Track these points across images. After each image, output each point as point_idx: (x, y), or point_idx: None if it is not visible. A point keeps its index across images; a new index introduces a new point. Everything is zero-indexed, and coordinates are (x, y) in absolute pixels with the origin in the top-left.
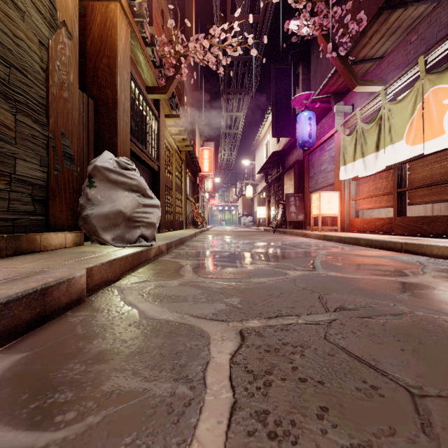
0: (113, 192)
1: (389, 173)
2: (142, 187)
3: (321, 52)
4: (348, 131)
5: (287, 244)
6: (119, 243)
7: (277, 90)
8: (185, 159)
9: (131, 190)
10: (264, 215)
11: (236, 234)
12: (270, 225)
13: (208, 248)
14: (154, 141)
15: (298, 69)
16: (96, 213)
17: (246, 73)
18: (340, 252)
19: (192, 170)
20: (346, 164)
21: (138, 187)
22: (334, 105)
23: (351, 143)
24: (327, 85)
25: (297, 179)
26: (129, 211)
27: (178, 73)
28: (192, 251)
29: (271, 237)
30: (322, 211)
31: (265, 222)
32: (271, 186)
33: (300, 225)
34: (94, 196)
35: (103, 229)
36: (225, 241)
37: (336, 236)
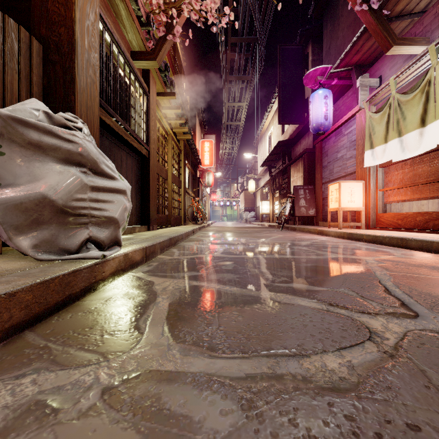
0: (34, 165)
1: (436, 155)
2: (90, 158)
3: (350, 1)
4: (374, 108)
5: (307, 245)
6: (46, 254)
7: (284, 73)
8: (184, 149)
9: (69, 161)
10: (267, 210)
11: (240, 230)
12: (277, 221)
13: (206, 251)
14: (142, 119)
15: (307, 49)
16: (1, 201)
17: (249, 59)
18: (397, 260)
19: (191, 162)
20: (373, 147)
21: (83, 156)
22: (356, 79)
23: (381, 121)
24: (349, 53)
25: (306, 170)
26: (63, 197)
27: (170, 34)
28: (182, 258)
29: (280, 235)
30: (342, 204)
31: (269, 218)
32: (275, 179)
33: (310, 220)
34: (1, 170)
35: (15, 228)
36: (228, 241)
37: (367, 234)
